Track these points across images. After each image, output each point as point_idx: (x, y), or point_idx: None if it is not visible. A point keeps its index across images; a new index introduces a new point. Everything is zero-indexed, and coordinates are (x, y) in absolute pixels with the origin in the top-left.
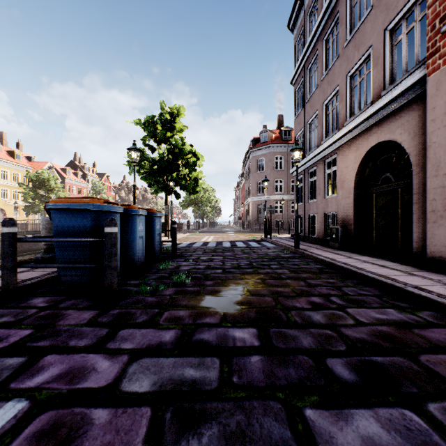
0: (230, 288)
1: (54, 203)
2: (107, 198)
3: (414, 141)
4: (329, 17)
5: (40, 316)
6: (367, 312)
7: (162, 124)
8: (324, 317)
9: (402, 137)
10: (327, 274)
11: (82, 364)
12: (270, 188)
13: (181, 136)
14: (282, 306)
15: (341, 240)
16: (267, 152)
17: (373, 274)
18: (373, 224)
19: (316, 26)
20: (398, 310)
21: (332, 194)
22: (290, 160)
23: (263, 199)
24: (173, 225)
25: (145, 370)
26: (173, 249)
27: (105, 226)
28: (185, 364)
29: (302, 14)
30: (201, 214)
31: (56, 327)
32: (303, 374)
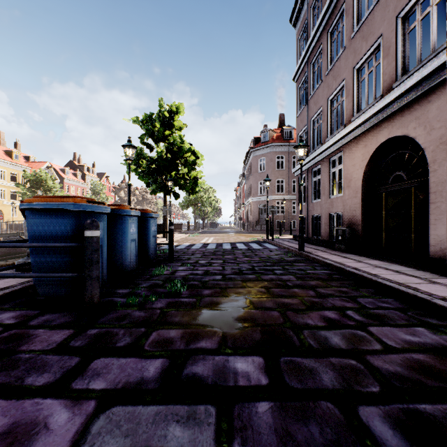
0: (230, 298)
1: (28, 203)
2: (106, 199)
3: (431, 136)
4: (334, 9)
5: (2, 338)
6: (394, 332)
7: (160, 122)
8: (344, 339)
9: (416, 132)
10: (337, 281)
11: (31, 418)
12: (271, 188)
13: (180, 134)
14: (292, 324)
15: (347, 242)
16: (269, 152)
17: (390, 281)
18: (383, 225)
19: (320, 18)
20: (430, 329)
21: (338, 194)
22: (291, 160)
23: (264, 199)
24: (169, 226)
25: (114, 428)
26: (170, 252)
27: (85, 229)
28: (169, 418)
29: (305, 7)
30: (201, 215)
31: (16, 355)
32: (331, 436)
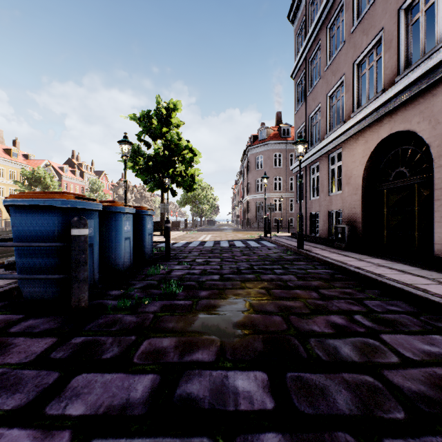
0: (229, 301)
1: (12, 199)
2: (105, 196)
3: (436, 130)
4: (333, 3)
5: None
6: (410, 341)
7: (157, 119)
8: (355, 350)
9: (420, 126)
10: (340, 281)
11: None
12: (269, 186)
13: (177, 131)
14: (296, 331)
15: (347, 240)
16: (266, 150)
17: (396, 282)
18: (384, 222)
19: (318, 13)
20: None
21: (337, 191)
22: (289, 157)
23: (261, 197)
24: (166, 224)
25: None
26: (166, 251)
27: (71, 227)
28: None
29: (303, 3)
30: (199, 213)
31: None
32: None
